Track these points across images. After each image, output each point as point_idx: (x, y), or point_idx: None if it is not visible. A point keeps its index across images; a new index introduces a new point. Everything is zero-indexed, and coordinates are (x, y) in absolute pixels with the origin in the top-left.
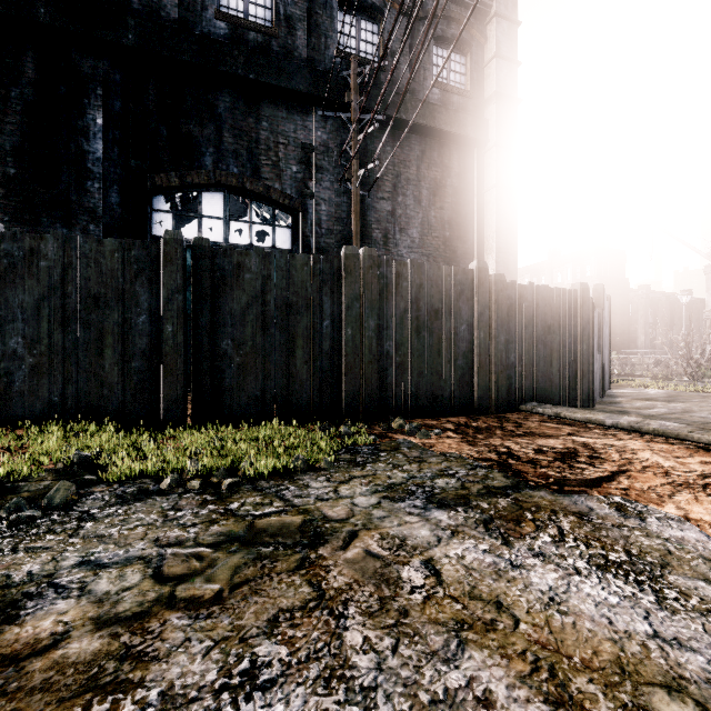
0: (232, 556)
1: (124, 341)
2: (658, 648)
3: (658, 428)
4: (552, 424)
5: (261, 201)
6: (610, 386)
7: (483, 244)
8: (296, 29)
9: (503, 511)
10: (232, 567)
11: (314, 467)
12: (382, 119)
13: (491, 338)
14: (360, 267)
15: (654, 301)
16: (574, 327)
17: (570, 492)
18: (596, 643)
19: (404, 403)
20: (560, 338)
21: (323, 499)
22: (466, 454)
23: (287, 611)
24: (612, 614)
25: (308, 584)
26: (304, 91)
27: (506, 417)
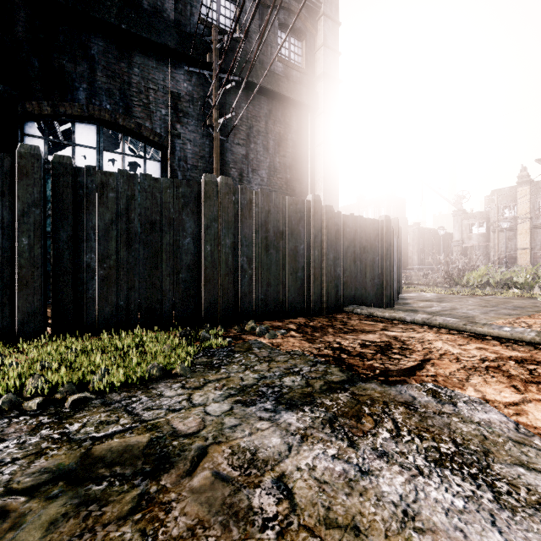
0: (50, 504)
1: None
2: None
3: (442, 322)
4: (369, 322)
5: (133, 136)
6: (401, 291)
7: (315, 186)
8: None
9: (344, 407)
10: (45, 523)
11: (171, 373)
12: (238, 80)
13: (323, 255)
14: (218, 193)
15: (423, 234)
16: (381, 248)
17: (394, 382)
18: None
19: (256, 309)
20: (371, 256)
21: (175, 409)
22: (307, 352)
23: None
24: (464, 524)
25: (140, 538)
26: (172, 47)
27: (334, 317)
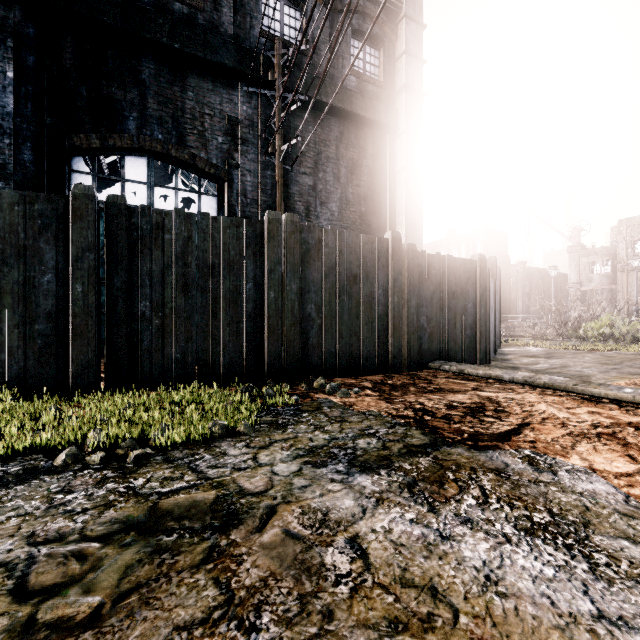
0: (125, 551)
1: (26, 302)
2: (607, 633)
3: (548, 382)
4: (458, 380)
5: (187, 169)
6: (500, 345)
7: (394, 220)
8: (221, 5)
9: (426, 472)
10: (122, 567)
11: (234, 431)
12: (304, 99)
13: (404, 302)
14: (283, 232)
15: (530, 275)
16: (474, 293)
17: (485, 447)
18: (543, 635)
19: (325, 363)
20: (462, 303)
21: (241, 468)
22: (384, 412)
23: (183, 629)
24: (552, 592)
25: (214, 585)
26: (230, 66)
27: (417, 374)
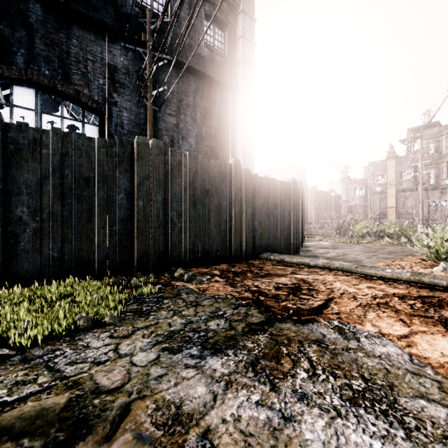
0: None
1: None
2: None
3: (339, 266)
4: (280, 267)
5: (72, 102)
6: (304, 240)
7: (235, 153)
8: None
9: (265, 349)
10: None
11: (100, 322)
12: (170, 59)
13: (243, 211)
14: (150, 153)
15: (319, 195)
16: (289, 205)
17: (306, 321)
18: None
19: (184, 257)
20: (282, 212)
21: (100, 362)
22: (230, 295)
23: None
24: None
25: None
26: (109, 24)
27: (252, 263)
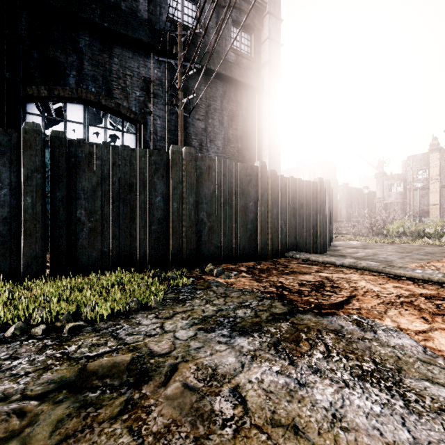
0: (57, 407)
1: None
2: None
3: (366, 265)
4: (305, 265)
5: (113, 114)
6: (332, 240)
7: (261, 153)
8: None
9: (286, 334)
10: (54, 421)
11: (146, 306)
12: (198, 67)
13: (268, 211)
14: (183, 160)
15: (350, 192)
16: (316, 204)
17: (326, 314)
18: None
19: (213, 254)
20: (308, 211)
21: (151, 335)
22: (255, 289)
23: None
24: (380, 425)
25: (128, 432)
26: (145, 41)
27: (277, 261)
